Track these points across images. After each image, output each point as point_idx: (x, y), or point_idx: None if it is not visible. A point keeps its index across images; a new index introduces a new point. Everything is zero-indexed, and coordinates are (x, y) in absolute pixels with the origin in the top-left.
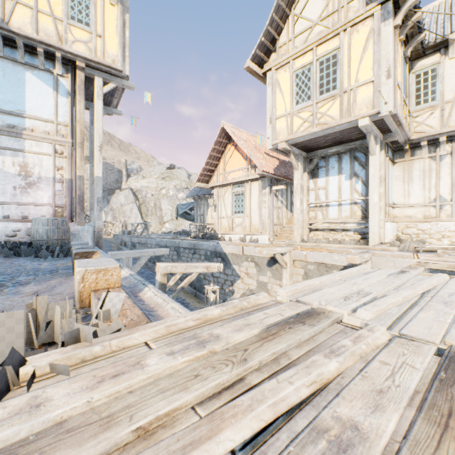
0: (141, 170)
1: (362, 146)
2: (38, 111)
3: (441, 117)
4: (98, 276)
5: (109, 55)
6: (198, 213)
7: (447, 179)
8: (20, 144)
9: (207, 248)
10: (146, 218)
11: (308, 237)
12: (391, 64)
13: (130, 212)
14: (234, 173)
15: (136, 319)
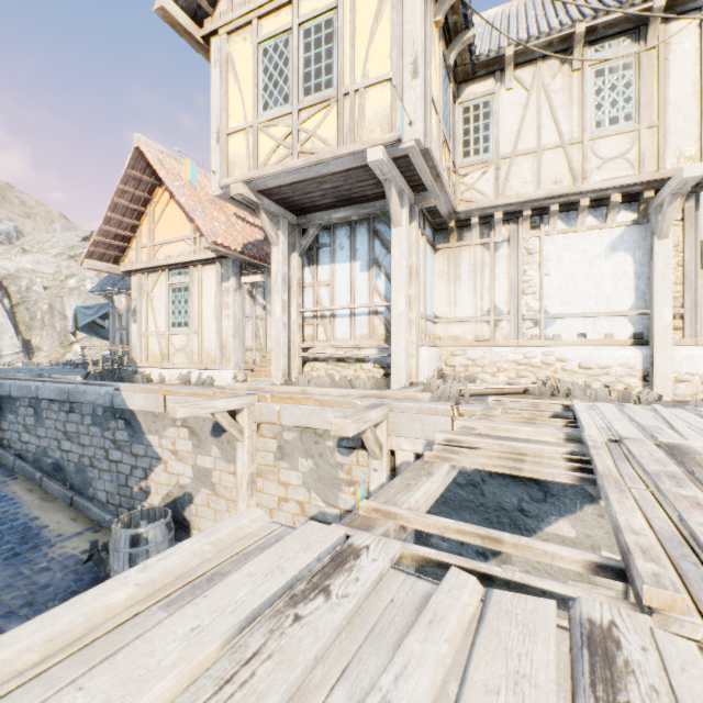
0: (21, 236)
1: (384, 212)
2: None
3: (497, 180)
4: None
5: None
6: (117, 325)
7: (504, 280)
8: None
9: (95, 400)
10: (29, 334)
11: (300, 373)
12: (419, 51)
13: None
14: (169, 245)
15: None
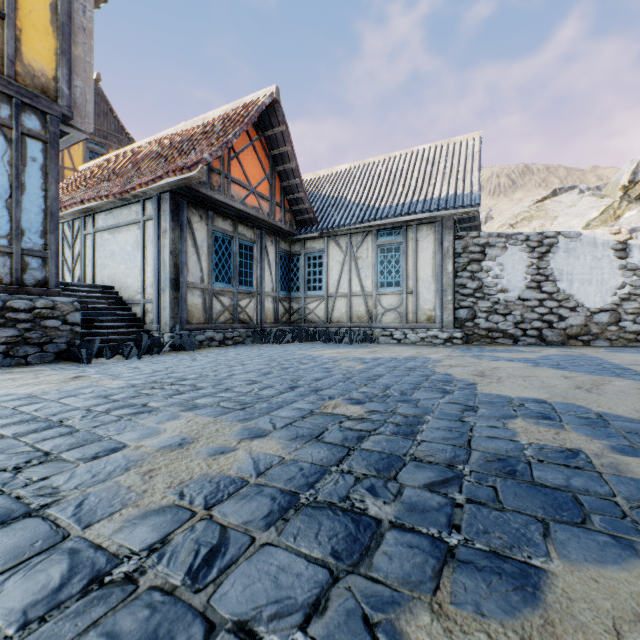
0: (488, 220)
1: None
2: None
3: None
4: None
5: None
6: None
7: None
8: None
9: None
10: None
11: None
12: None
13: None
14: None
15: None
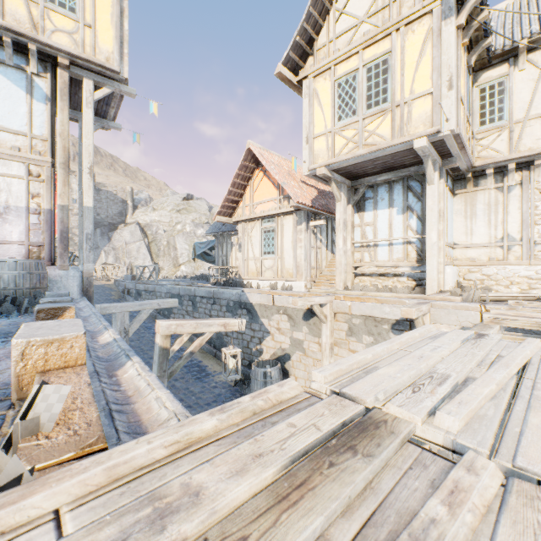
0: (151, 200)
1: (417, 174)
2: (5, 120)
3: (510, 140)
4: (49, 350)
5: (101, 51)
6: (220, 254)
7: (516, 214)
8: None
9: (229, 297)
10: (157, 259)
11: (352, 283)
12: (453, 72)
13: (137, 252)
14: (263, 204)
15: (83, 432)
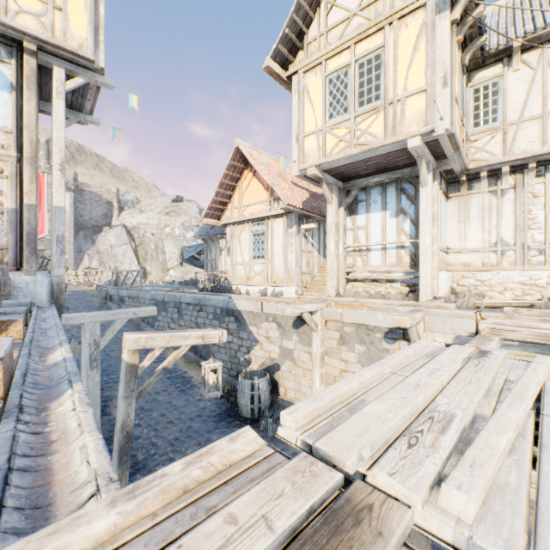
0: (139, 202)
1: (411, 175)
2: None
3: (504, 142)
4: None
5: (73, 36)
6: (209, 258)
7: (510, 219)
8: None
9: (216, 304)
10: (145, 264)
11: (344, 289)
12: (448, 68)
13: (123, 256)
14: (252, 206)
15: None
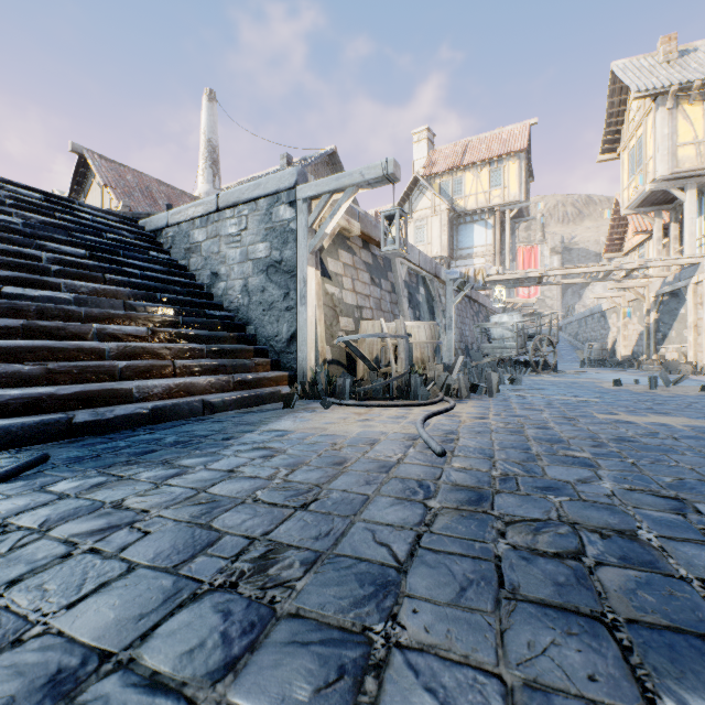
0: None
1: (699, 189)
2: (478, 243)
3: None
4: None
5: (511, 195)
6: None
7: None
8: (471, 262)
9: (595, 311)
10: None
11: None
12: (658, 143)
13: None
14: (635, 236)
15: None
